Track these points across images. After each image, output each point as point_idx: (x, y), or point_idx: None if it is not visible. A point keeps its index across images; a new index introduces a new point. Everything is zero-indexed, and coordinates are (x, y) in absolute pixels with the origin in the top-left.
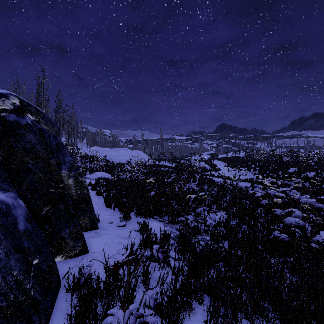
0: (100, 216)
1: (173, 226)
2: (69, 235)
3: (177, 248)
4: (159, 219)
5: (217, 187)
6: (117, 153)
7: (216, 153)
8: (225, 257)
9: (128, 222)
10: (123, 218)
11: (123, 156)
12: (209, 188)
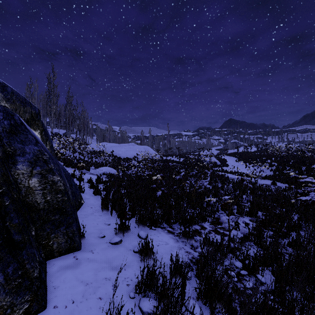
0: (91, 225)
1: (186, 241)
2: (2, 285)
3: (199, 292)
4: (167, 229)
5: (234, 184)
6: (124, 148)
7: (225, 148)
8: (281, 314)
9: (126, 235)
10: (120, 229)
11: (130, 151)
12: (224, 186)
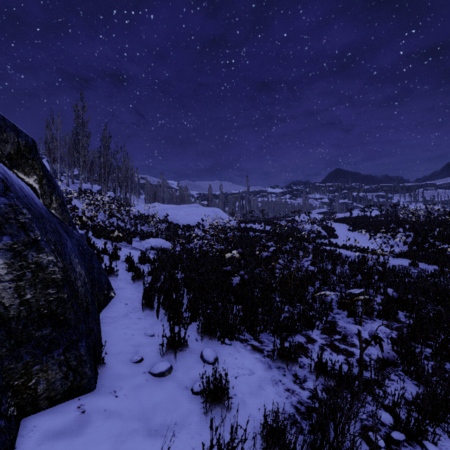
0: (120, 338)
1: (286, 368)
2: None
3: None
4: (251, 343)
5: (351, 266)
6: (184, 211)
7: (331, 211)
8: None
9: (180, 356)
10: (169, 346)
11: (193, 215)
12: (336, 268)
